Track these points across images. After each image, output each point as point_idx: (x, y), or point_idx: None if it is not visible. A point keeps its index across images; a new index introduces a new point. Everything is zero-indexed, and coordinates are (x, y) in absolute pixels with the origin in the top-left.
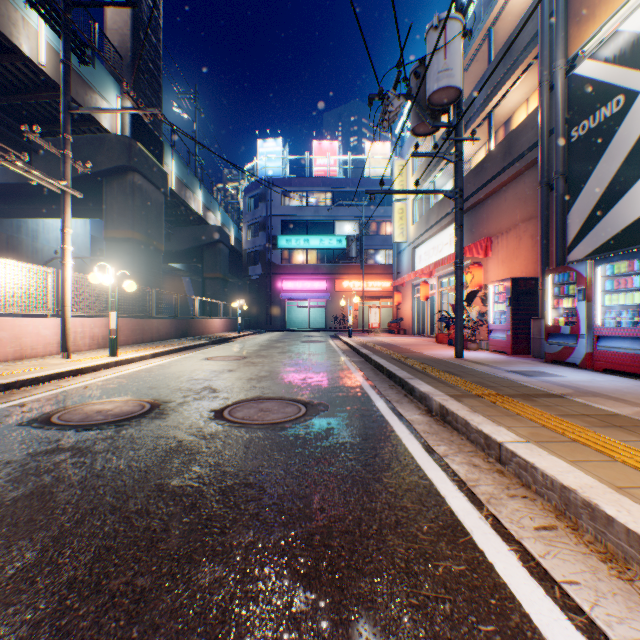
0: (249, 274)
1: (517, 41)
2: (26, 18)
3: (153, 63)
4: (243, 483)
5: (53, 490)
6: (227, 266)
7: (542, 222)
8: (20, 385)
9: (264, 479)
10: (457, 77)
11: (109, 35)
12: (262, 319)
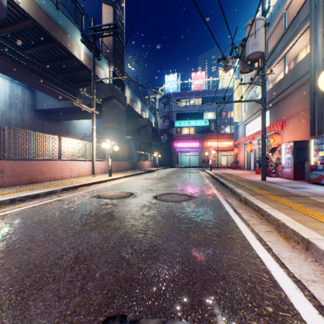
0: (161, 140)
1: (298, 18)
2: (77, 43)
3: (121, 50)
4: (168, 215)
5: (112, 212)
6: (151, 136)
7: (310, 112)
8: (84, 185)
9: (174, 214)
10: (261, 46)
11: (104, 41)
12: (167, 161)
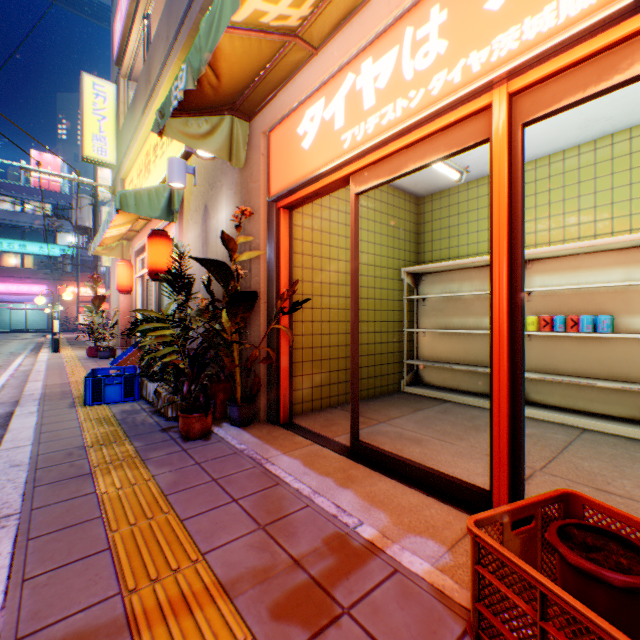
0: None
1: None
2: None
3: None
4: None
5: None
6: None
7: None
8: None
9: None
10: (88, 222)
11: None
12: None
